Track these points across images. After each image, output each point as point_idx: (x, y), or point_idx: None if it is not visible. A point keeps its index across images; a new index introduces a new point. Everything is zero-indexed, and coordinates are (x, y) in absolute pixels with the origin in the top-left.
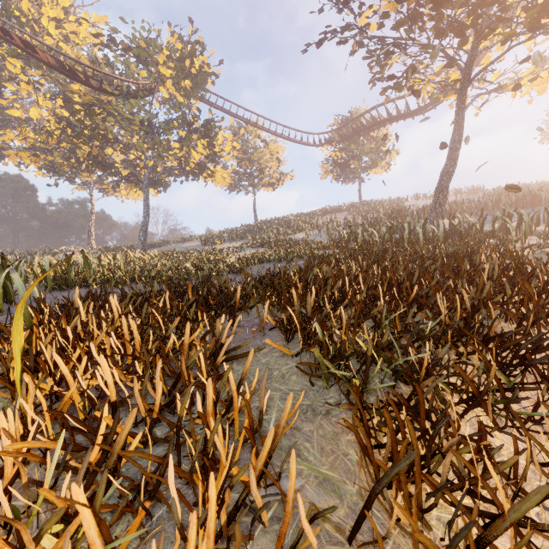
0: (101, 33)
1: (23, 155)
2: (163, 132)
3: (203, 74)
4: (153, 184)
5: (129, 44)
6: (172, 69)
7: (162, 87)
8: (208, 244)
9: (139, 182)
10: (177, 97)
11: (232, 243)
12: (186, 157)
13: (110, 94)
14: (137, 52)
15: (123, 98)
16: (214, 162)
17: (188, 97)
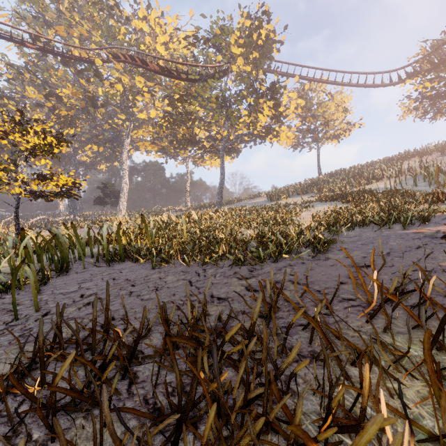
0: (188, 35)
1: (147, 144)
2: (234, 103)
3: (269, 43)
4: (228, 151)
5: (208, 36)
6: (242, 48)
7: (234, 66)
8: (273, 199)
9: (217, 151)
10: (246, 68)
11: (296, 197)
12: (254, 122)
13: (194, 82)
14: (214, 41)
15: (203, 80)
16: (279, 122)
17: (255, 63)
